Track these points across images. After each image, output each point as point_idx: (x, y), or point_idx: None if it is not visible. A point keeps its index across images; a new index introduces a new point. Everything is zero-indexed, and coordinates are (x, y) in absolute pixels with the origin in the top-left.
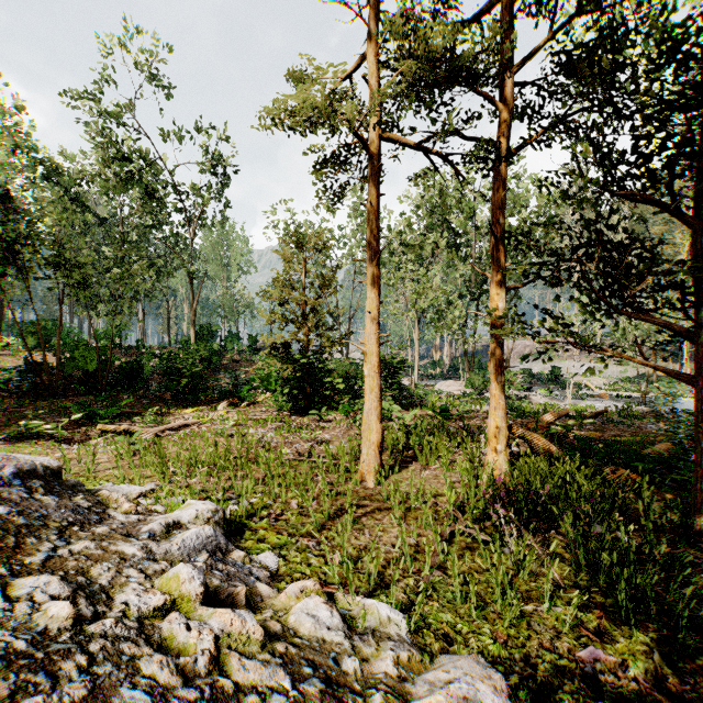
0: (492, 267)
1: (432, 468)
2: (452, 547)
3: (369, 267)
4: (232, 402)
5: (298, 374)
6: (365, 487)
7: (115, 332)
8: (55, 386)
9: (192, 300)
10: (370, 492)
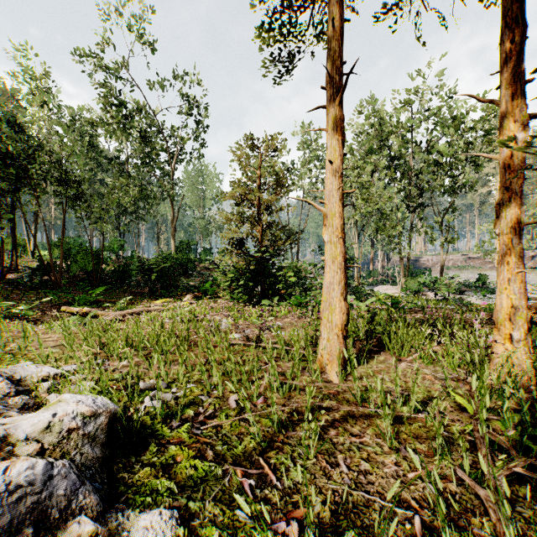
0: (504, 86)
1: (408, 360)
2: (520, 517)
3: (330, 108)
4: (196, 296)
5: (252, 267)
6: (326, 380)
7: (117, 246)
8: (59, 281)
9: (173, 218)
10: (335, 388)
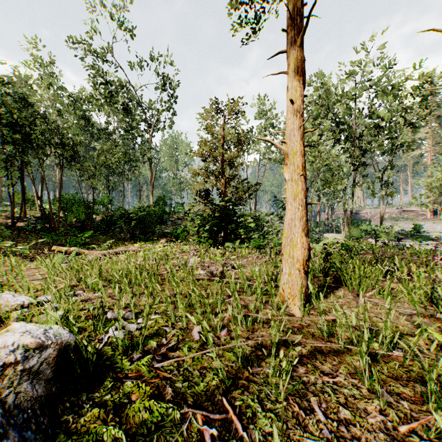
0: None
1: (367, 295)
2: None
3: (291, 51)
4: (169, 240)
5: (217, 214)
6: (288, 314)
7: (107, 200)
8: (57, 228)
9: (151, 177)
10: (298, 322)
